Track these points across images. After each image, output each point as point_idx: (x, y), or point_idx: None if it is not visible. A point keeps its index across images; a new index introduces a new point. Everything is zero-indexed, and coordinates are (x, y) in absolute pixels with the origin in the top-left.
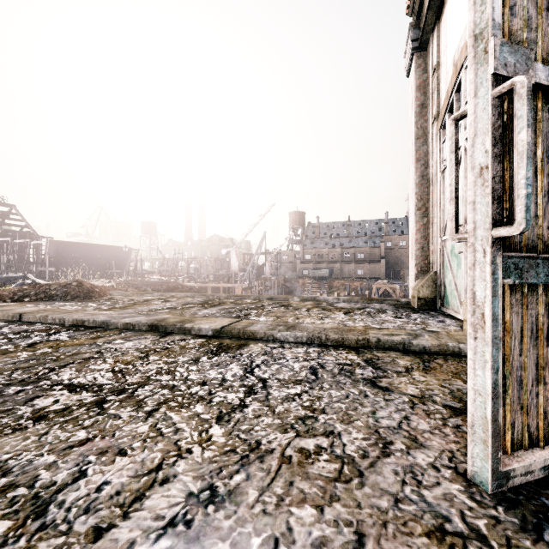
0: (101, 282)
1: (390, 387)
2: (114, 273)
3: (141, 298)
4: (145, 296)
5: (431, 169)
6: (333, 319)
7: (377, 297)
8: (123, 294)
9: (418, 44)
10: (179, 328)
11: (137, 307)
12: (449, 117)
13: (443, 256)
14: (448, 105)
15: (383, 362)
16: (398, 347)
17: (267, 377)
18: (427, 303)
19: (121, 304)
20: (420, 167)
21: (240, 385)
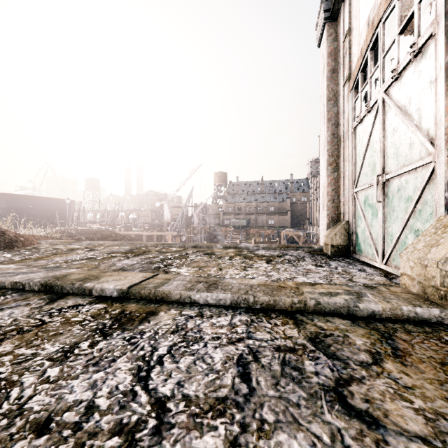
0: (34, 231)
1: (374, 411)
2: (57, 222)
3: (67, 246)
4: (73, 244)
5: (343, 127)
6: (256, 269)
7: (286, 242)
8: (51, 243)
9: (329, 14)
10: (78, 288)
11: (54, 257)
12: (361, 77)
13: (355, 207)
14: (361, 65)
15: (335, 341)
16: (341, 312)
17: (168, 395)
18: (340, 250)
19: (39, 255)
20: (331, 126)
21: (113, 427)
